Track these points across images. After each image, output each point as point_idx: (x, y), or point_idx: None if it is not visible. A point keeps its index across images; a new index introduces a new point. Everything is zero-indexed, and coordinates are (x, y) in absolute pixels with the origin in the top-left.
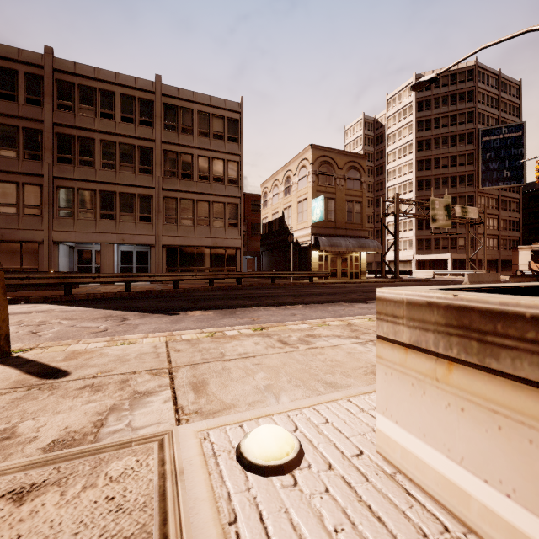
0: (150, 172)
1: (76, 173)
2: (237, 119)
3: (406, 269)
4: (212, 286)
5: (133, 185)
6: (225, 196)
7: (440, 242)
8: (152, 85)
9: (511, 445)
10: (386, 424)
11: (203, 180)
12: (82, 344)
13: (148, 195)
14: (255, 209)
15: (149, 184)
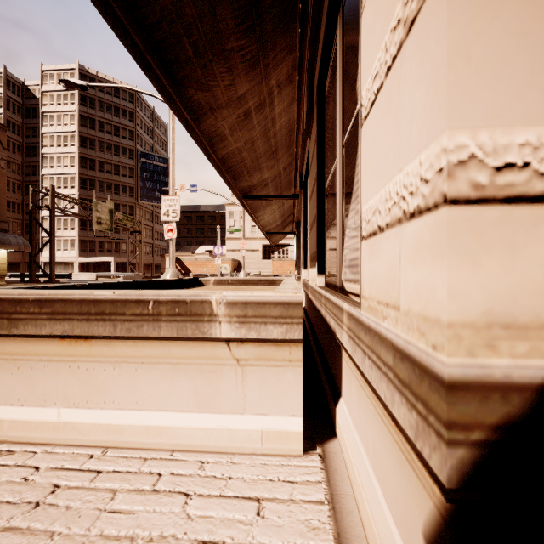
0: None
1: None
2: None
3: (67, 271)
4: None
5: None
6: None
7: (105, 245)
8: None
9: (24, 375)
10: None
11: None
12: None
13: None
14: None
15: None
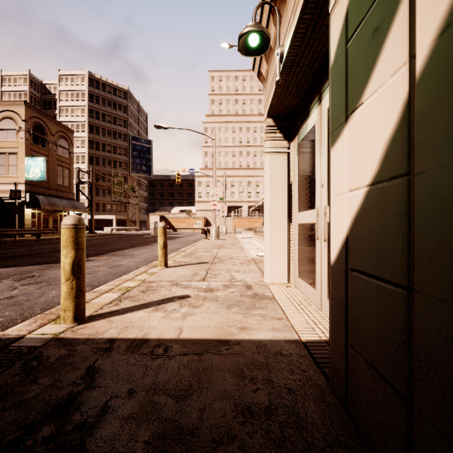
0: None
1: None
2: None
3: None
4: None
5: None
6: None
7: (106, 206)
8: None
9: None
10: None
11: None
12: None
13: None
14: None
15: None
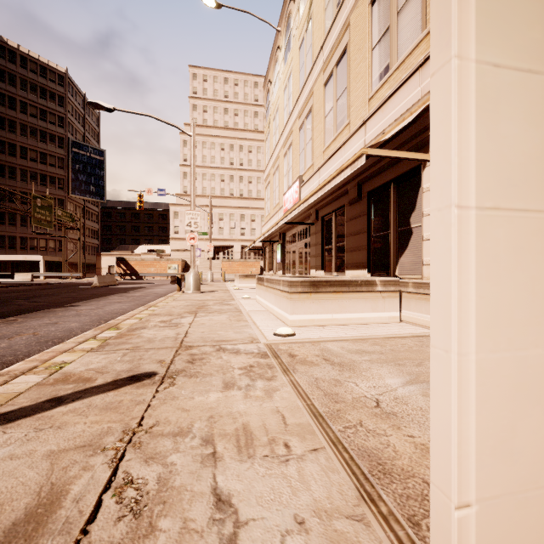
0: None
1: None
2: None
3: None
4: None
5: None
6: None
7: (29, 241)
8: None
9: (321, 304)
10: (293, 317)
11: None
12: None
13: None
14: None
15: None
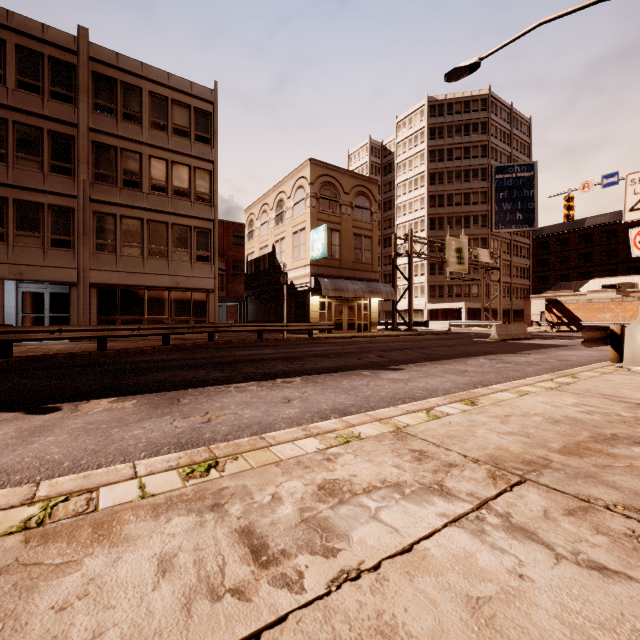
0: (69, 172)
1: None
2: (209, 111)
3: (417, 319)
4: (167, 345)
5: (39, 190)
6: (191, 217)
7: (454, 289)
8: (74, 41)
9: None
10: None
11: (158, 192)
12: None
13: (66, 208)
14: (238, 242)
15: (68, 191)
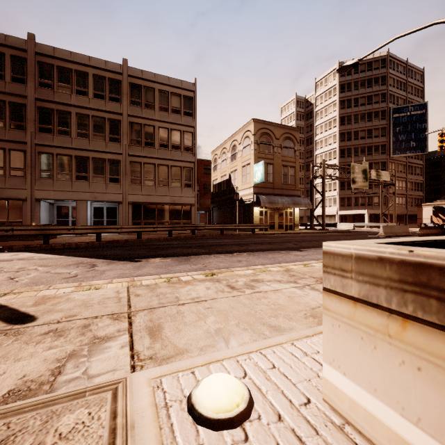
0: (118, 140)
1: (55, 140)
2: (191, 96)
3: (331, 222)
4: (171, 237)
5: (104, 151)
6: (181, 161)
7: (359, 200)
8: (120, 67)
9: None
10: (333, 374)
11: (163, 148)
12: (53, 289)
13: (117, 160)
14: (207, 172)
15: (117, 151)
